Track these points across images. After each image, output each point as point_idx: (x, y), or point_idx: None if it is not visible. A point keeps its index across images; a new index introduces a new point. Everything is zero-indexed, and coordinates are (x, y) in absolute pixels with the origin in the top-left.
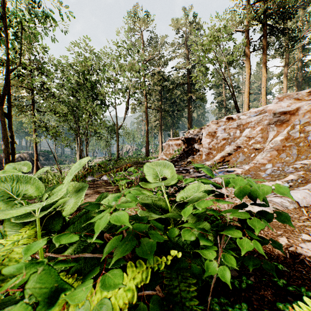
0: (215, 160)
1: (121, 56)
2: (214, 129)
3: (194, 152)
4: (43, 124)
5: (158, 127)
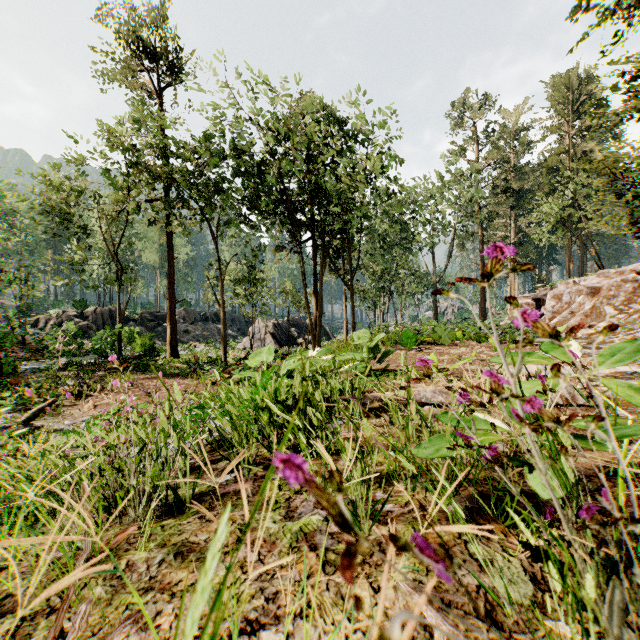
0: (551, 324)
1: (442, 184)
2: (561, 292)
3: (541, 315)
4: (362, 287)
5: (506, 267)
